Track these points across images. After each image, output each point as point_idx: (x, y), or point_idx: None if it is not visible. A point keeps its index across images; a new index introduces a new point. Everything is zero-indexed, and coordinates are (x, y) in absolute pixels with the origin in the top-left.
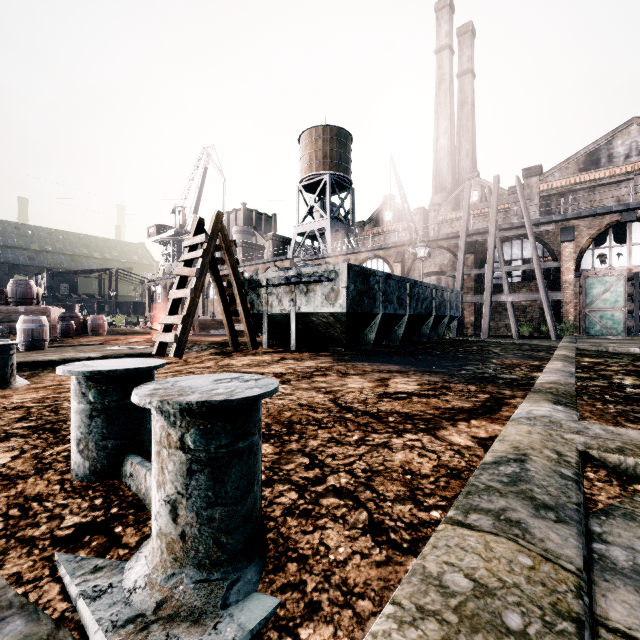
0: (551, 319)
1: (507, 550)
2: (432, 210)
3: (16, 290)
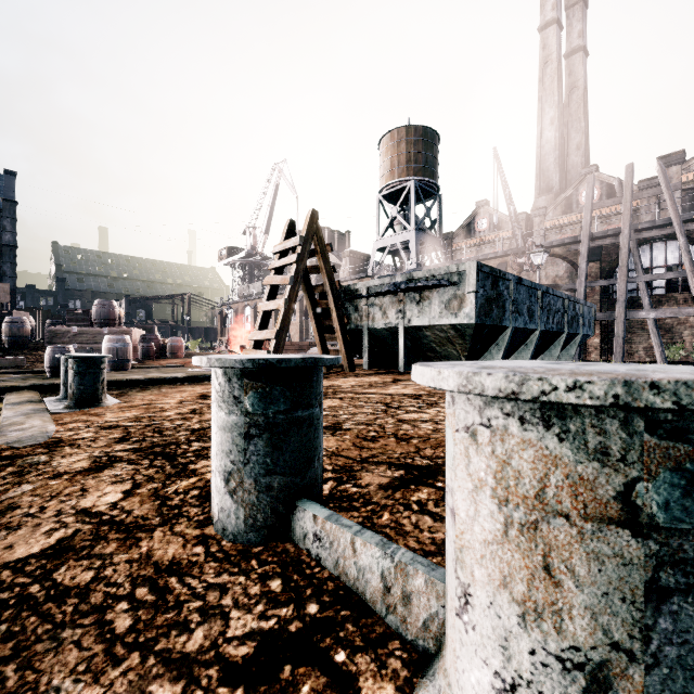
0: None
1: None
2: (536, 215)
3: (100, 311)
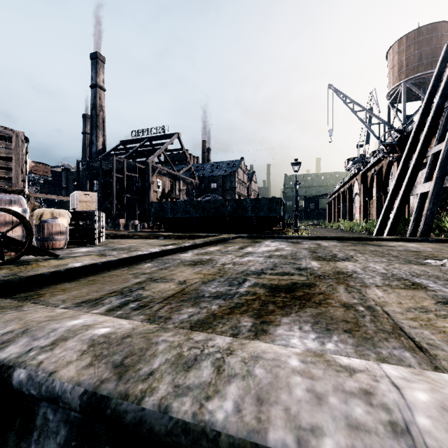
0: (424, 214)
1: None
2: None
3: None
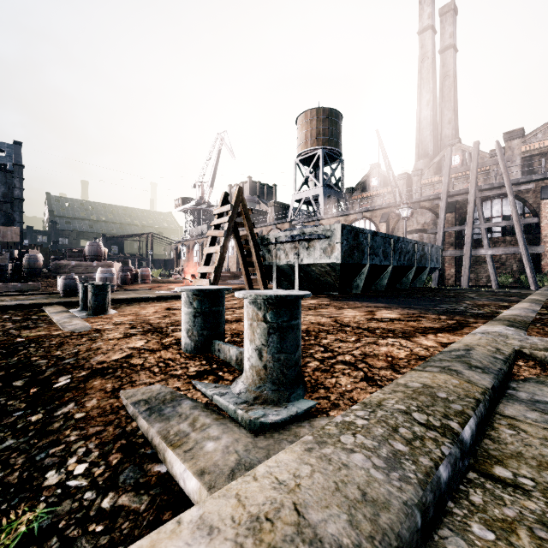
0: (530, 270)
1: (445, 377)
2: (415, 175)
3: (91, 250)
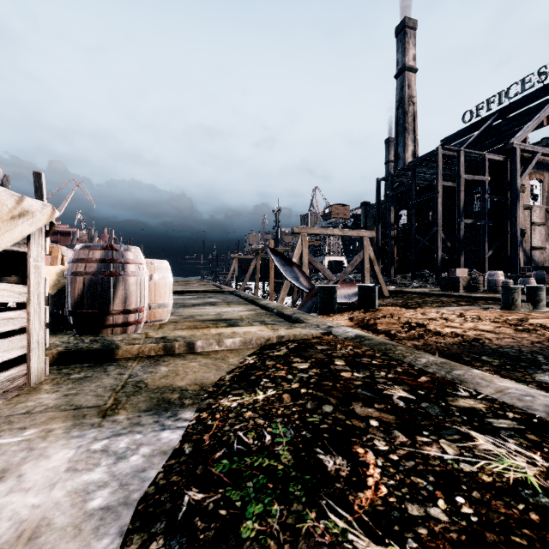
0: None
1: (291, 310)
2: None
3: None
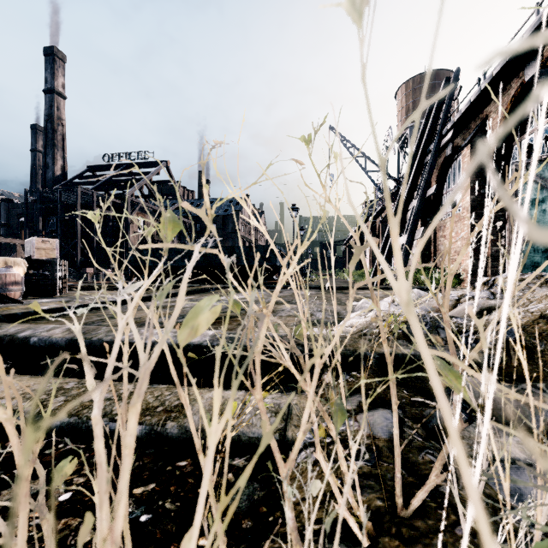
0: None
1: None
2: None
3: None
